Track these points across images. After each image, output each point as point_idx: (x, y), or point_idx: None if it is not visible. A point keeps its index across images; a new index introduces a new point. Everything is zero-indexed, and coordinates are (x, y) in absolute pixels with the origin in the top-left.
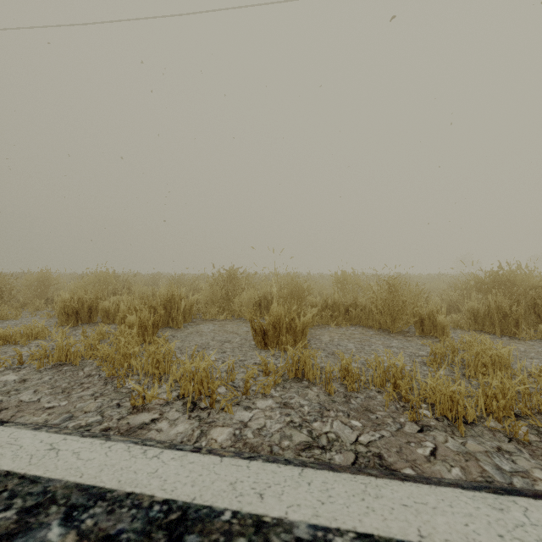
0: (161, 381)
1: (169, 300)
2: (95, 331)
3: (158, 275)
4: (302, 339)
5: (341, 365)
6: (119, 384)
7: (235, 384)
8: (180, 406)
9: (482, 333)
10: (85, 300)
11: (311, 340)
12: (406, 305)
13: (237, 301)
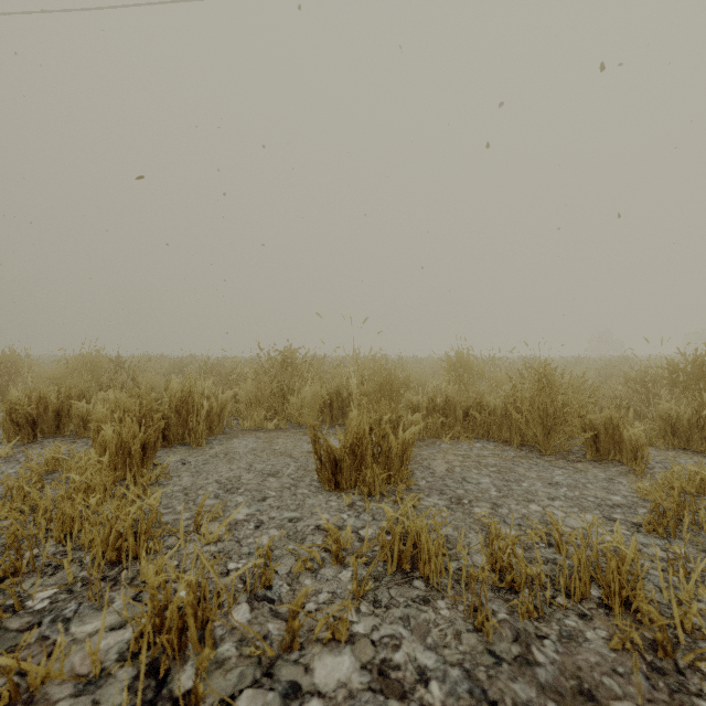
0: (114, 587)
1: (184, 399)
2: (45, 456)
3: (190, 359)
4: (403, 472)
5: (495, 549)
6: (0, 611)
7: (272, 594)
8: (118, 697)
9: (689, 453)
10: (50, 399)
11: (415, 471)
12: (560, 406)
13: (295, 401)
